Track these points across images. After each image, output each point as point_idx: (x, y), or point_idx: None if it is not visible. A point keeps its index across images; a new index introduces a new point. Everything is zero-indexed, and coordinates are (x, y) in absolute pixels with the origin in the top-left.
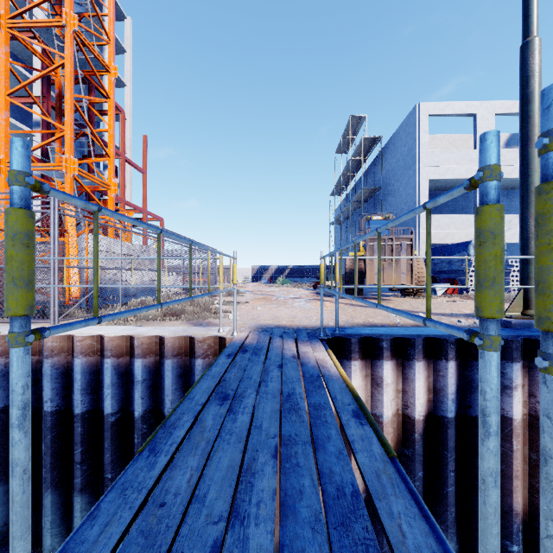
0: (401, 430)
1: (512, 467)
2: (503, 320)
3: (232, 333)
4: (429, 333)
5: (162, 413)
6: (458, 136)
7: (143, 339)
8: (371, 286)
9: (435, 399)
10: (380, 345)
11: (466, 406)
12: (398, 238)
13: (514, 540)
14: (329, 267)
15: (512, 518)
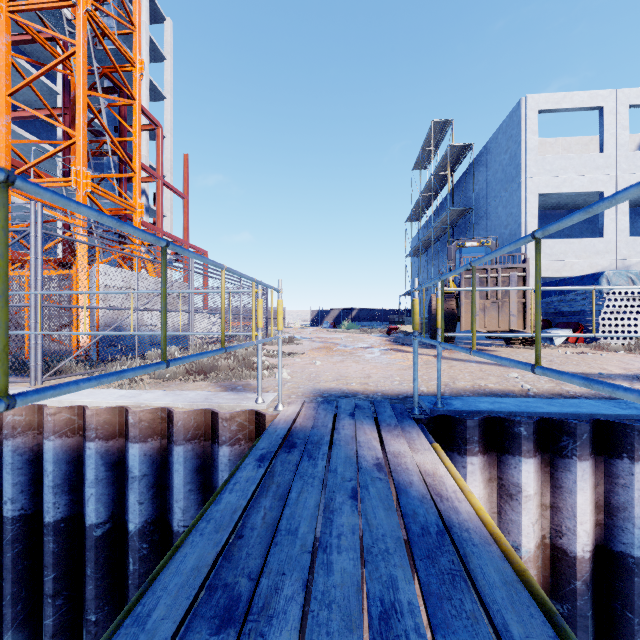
0: (549, 571)
1: None
2: None
3: (276, 407)
4: (593, 410)
5: (169, 526)
6: (575, 140)
7: (141, 413)
8: (496, 334)
9: (610, 523)
10: (515, 431)
11: None
12: (506, 267)
13: None
14: (405, 308)
15: None
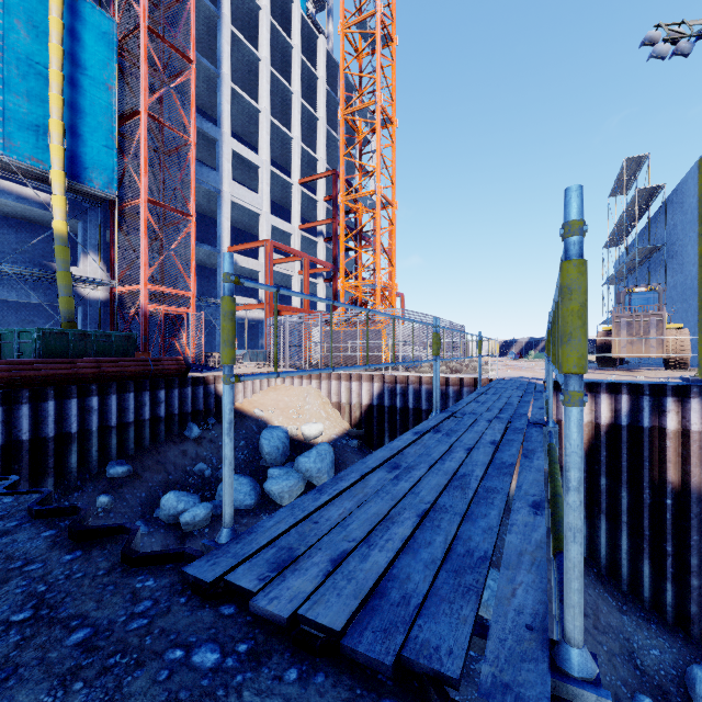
0: (594, 431)
1: (666, 456)
2: (687, 378)
3: (496, 377)
4: (616, 381)
5: None
6: None
7: (453, 378)
8: None
9: (616, 416)
10: None
11: (636, 421)
12: (647, 314)
13: (667, 497)
14: None
15: (666, 484)
